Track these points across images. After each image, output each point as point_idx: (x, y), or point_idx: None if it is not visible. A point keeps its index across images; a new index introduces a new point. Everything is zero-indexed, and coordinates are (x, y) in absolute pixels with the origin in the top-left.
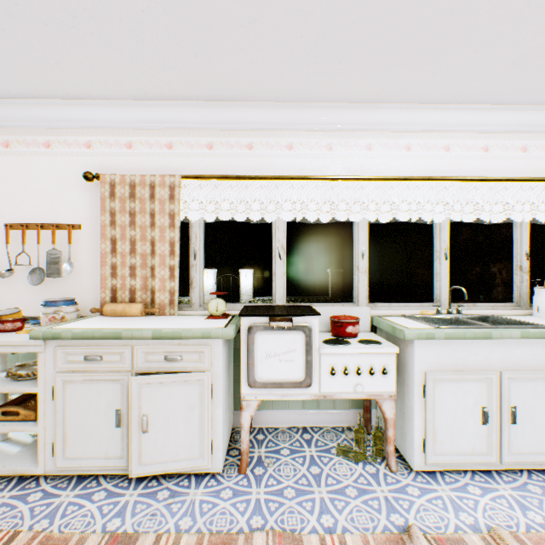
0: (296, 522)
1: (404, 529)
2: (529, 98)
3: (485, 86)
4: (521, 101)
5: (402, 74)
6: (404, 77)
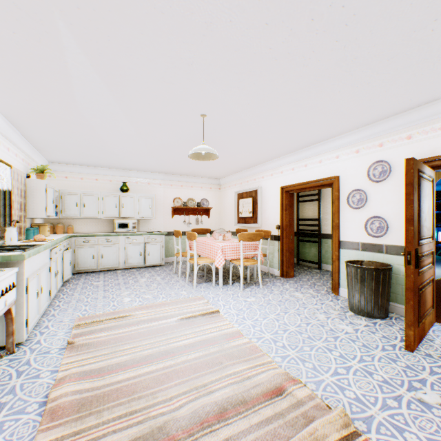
0: (43, 386)
1: (63, 348)
2: (15, 119)
3: (15, 107)
4: (10, 118)
5: (4, 78)
6: (2, 78)
